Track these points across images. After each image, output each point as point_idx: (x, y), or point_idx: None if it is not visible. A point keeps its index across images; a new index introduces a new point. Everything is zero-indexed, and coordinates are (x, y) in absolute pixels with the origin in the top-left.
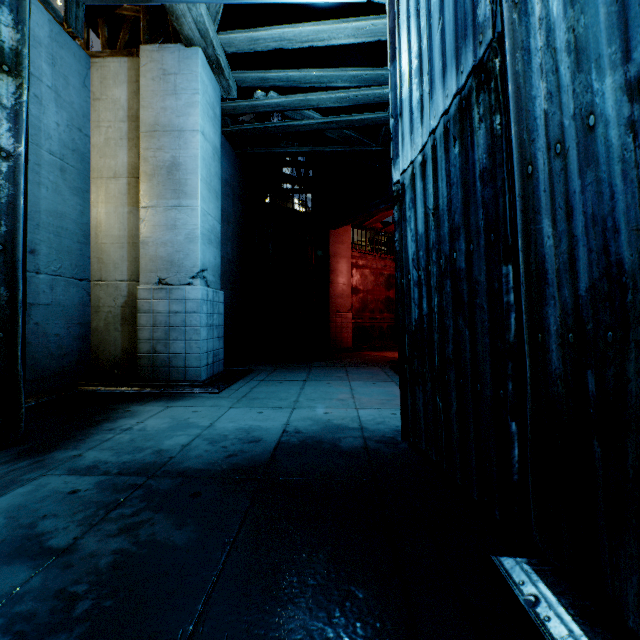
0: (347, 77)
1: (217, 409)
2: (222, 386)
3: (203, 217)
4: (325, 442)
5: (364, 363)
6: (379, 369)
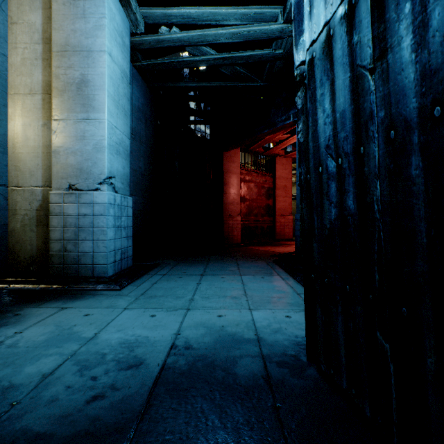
0: (238, 15)
1: (110, 311)
2: (125, 282)
3: (110, 130)
4: (218, 366)
5: (251, 257)
6: (264, 262)
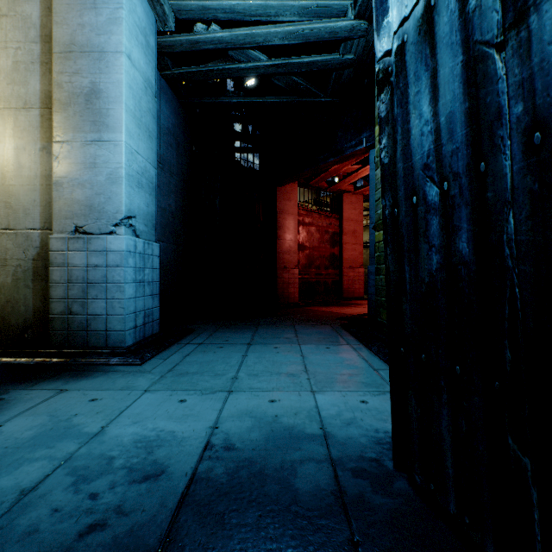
0: (296, 8)
1: (125, 395)
2: (148, 354)
3: (129, 155)
4: (270, 477)
5: (313, 320)
6: (330, 328)
